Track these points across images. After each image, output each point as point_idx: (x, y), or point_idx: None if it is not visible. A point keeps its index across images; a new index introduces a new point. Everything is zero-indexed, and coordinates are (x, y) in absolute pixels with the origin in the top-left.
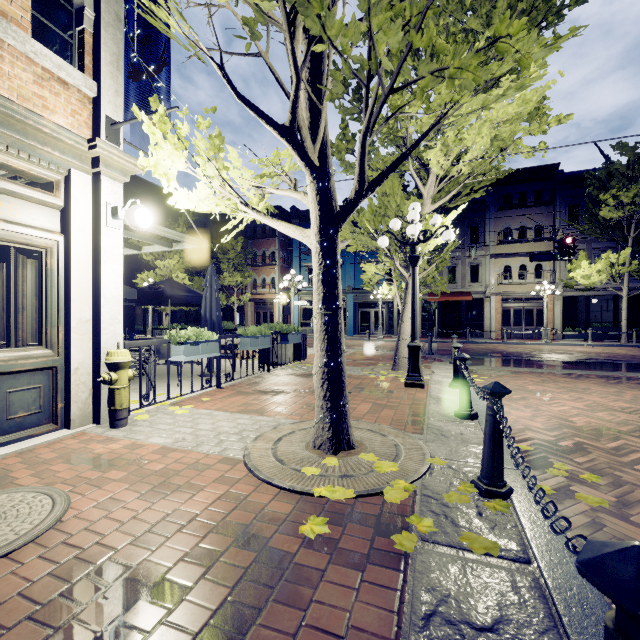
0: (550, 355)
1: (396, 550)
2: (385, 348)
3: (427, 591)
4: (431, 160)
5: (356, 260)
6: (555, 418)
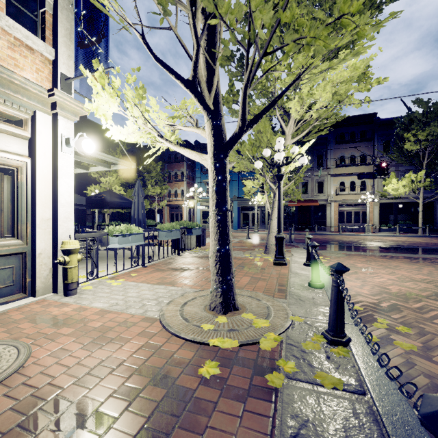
0: (371, 243)
1: (269, 386)
2: (259, 238)
3: (292, 417)
4: (291, 108)
5: (239, 178)
6: (377, 287)
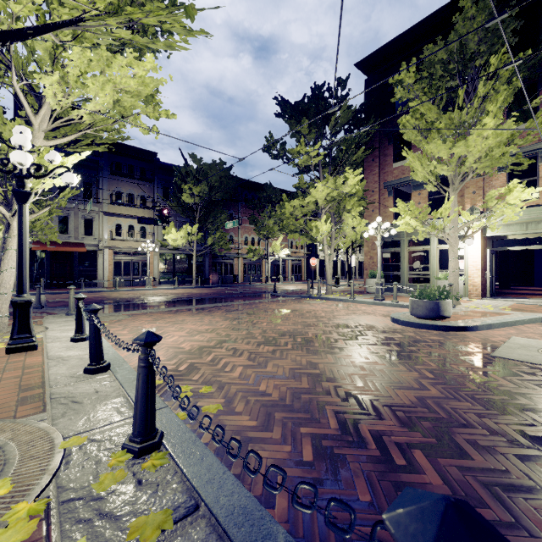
0: (154, 298)
1: None
2: None
3: None
4: (46, 88)
5: None
6: (171, 348)
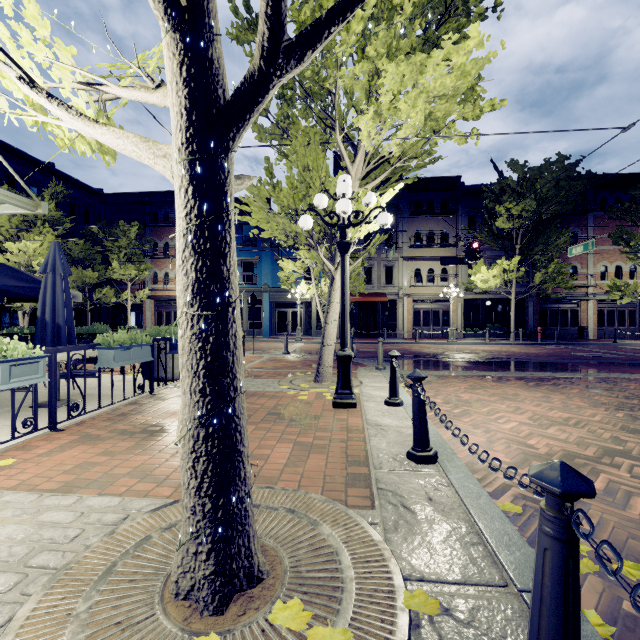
0: (461, 355)
1: None
2: (304, 351)
3: None
4: (362, 130)
5: (273, 257)
6: (513, 442)
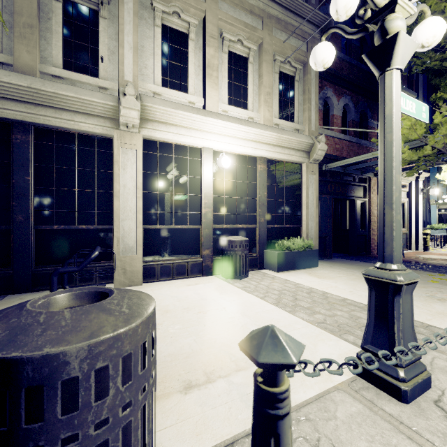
0: None
1: None
2: None
3: None
4: None
5: None
6: None
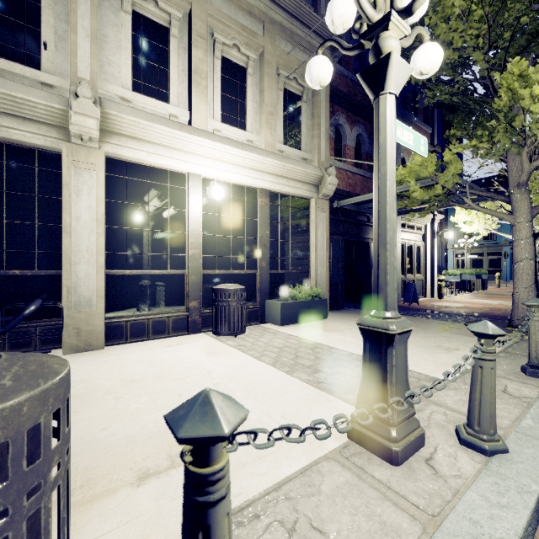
0: None
1: None
2: None
3: None
4: None
5: None
6: None
